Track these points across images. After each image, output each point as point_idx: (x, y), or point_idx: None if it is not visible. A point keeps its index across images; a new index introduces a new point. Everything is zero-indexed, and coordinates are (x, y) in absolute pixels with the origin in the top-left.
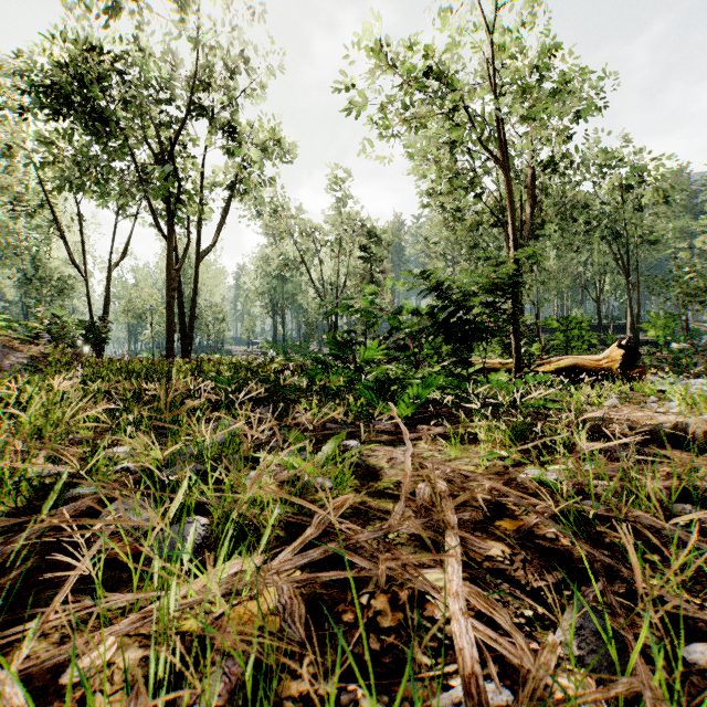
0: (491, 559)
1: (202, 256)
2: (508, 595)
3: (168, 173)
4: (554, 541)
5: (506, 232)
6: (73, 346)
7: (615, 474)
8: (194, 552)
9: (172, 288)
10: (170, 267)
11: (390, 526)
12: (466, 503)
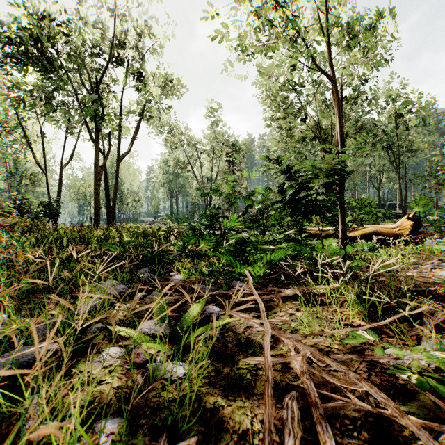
0: None
1: (121, 159)
2: None
3: (95, 101)
4: None
5: (321, 143)
6: (36, 218)
7: None
8: None
9: (98, 179)
10: (97, 165)
11: None
12: (338, 408)
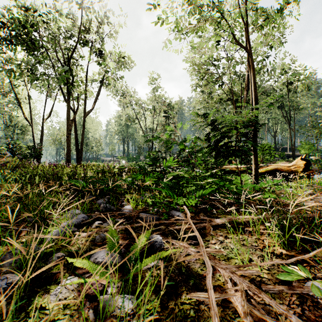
0: None
1: (87, 114)
2: None
3: (67, 72)
4: None
5: (233, 103)
6: (24, 158)
7: None
8: None
9: (69, 129)
10: (68, 119)
11: None
12: None
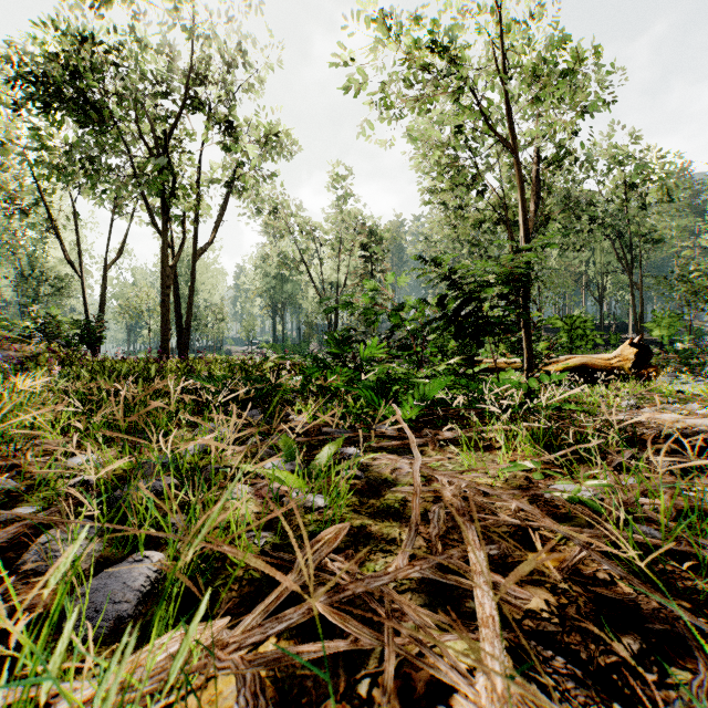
0: (533, 615)
1: (199, 254)
2: (566, 679)
3: (163, 168)
4: (609, 585)
5: (509, 230)
6: (68, 345)
7: (664, 490)
8: (137, 605)
9: (167, 286)
10: (165, 264)
11: (397, 568)
12: (488, 527)
